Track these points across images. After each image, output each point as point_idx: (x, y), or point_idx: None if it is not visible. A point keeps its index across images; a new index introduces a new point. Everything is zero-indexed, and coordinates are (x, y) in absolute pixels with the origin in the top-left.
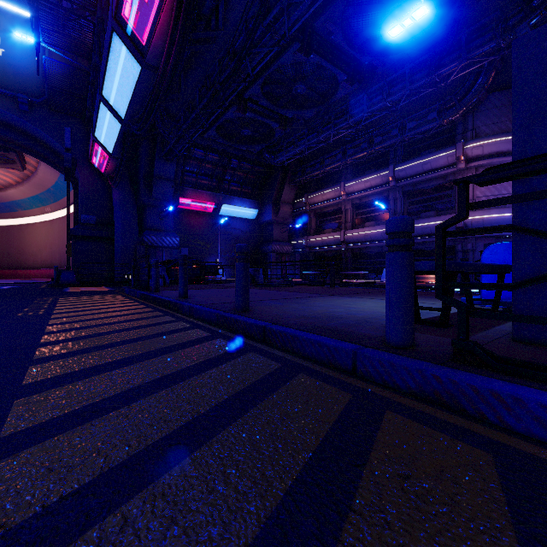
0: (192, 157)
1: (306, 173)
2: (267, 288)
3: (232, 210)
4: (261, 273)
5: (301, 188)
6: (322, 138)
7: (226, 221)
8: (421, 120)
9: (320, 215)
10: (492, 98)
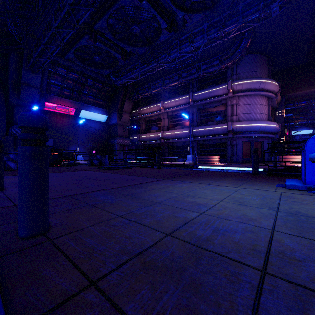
0: (56, 73)
1: (139, 93)
2: (108, 171)
3: (88, 115)
4: (106, 158)
5: (136, 104)
6: (150, 69)
7: (84, 122)
8: (210, 65)
9: (148, 121)
10: (246, 57)
